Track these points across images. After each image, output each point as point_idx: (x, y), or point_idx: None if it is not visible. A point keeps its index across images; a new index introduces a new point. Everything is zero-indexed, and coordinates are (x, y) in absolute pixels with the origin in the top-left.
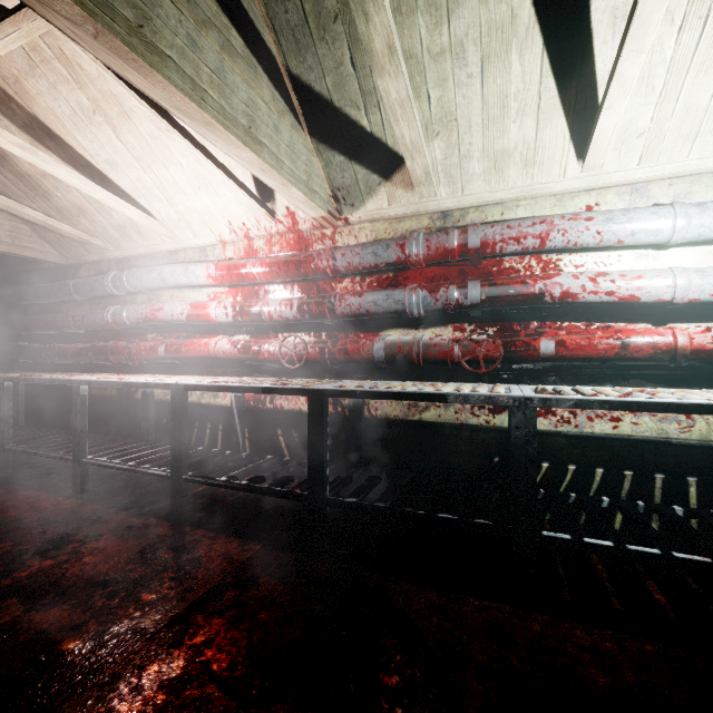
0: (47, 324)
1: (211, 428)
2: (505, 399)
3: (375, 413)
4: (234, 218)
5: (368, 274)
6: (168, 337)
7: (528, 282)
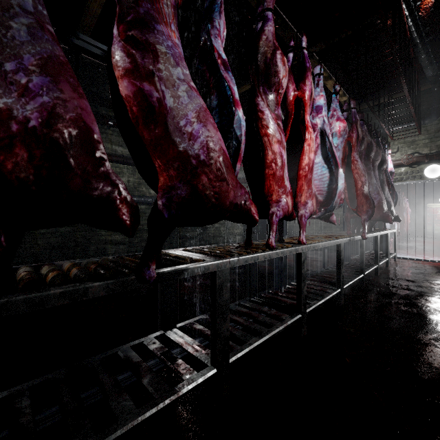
0: None
1: None
2: (431, 223)
3: None
4: None
5: None
6: None
7: (434, 213)
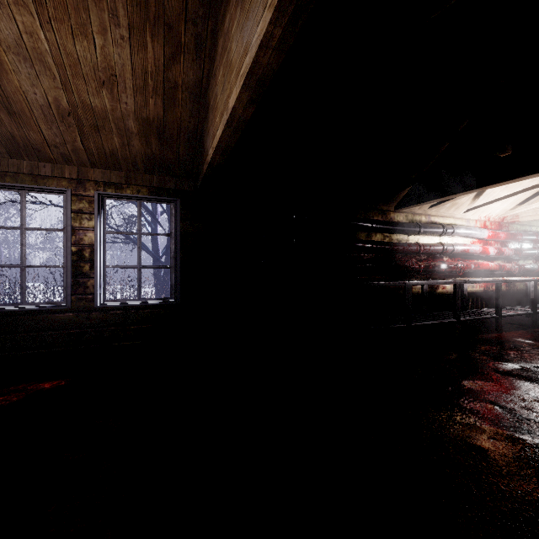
0: (404, 249)
1: (471, 301)
2: None
3: (517, 288)
4: (492, 213)
5: (516, 242)
6: (454, 260)
7: None
